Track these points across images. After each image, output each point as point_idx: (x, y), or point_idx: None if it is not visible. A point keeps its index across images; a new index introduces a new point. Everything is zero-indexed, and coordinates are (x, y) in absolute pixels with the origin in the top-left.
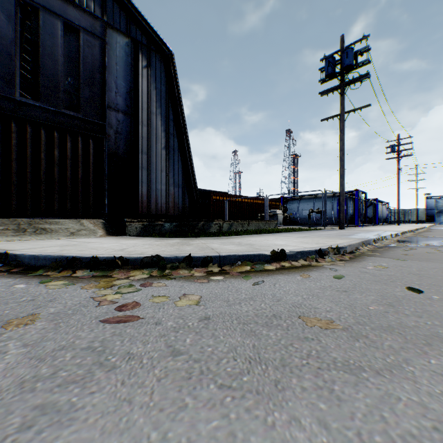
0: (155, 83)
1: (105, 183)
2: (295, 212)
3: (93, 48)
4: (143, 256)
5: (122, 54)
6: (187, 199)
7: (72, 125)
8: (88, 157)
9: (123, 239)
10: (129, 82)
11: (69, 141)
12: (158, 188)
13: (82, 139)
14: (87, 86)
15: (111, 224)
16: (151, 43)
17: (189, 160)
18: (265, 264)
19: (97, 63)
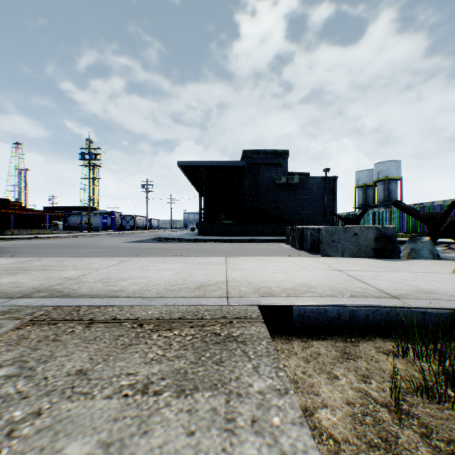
0: None
1: None
2: (76, 223)
3: None
4: (0, 238)
5: None
6: None
7: None
8: None
9: None
10: None
11: None
12: None
13: None
14: None
15: None
16: None
17: None
18: (33, 239)
19: None
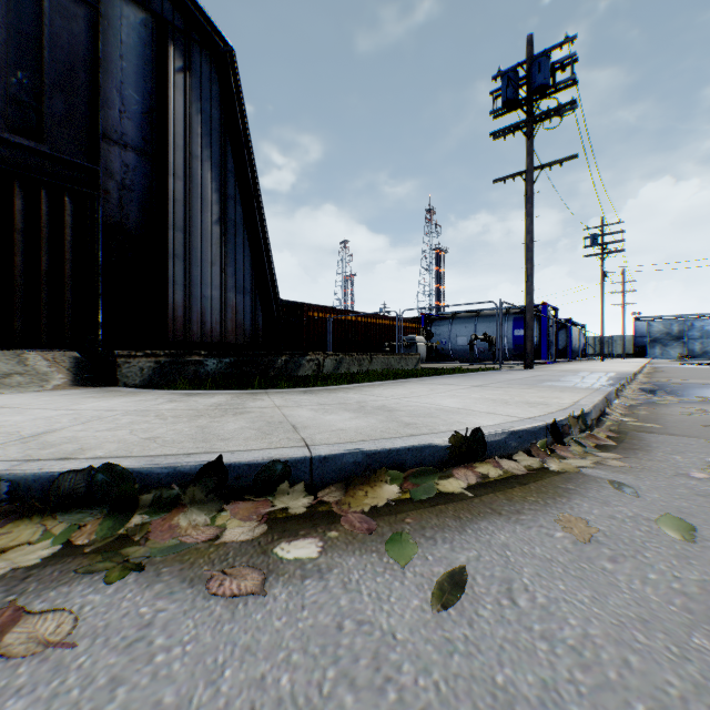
0: (200, 102)
1: (98, 283)
2: (444, 340)
3: (73, 20)
4: (62, 469)
5: (133, 40)
6: (261, 316)
7: (26, 166)
8: (61, 230)
9: (99, 395)
10: (147, 94)
11: (20, 197)
12: (205, 295)
13: (48, 195)
14: (60, 93)
15: (91, 361)
16: (193, 29)
17: (264, 247)
18: (437, 475)
19: (81, 50)
